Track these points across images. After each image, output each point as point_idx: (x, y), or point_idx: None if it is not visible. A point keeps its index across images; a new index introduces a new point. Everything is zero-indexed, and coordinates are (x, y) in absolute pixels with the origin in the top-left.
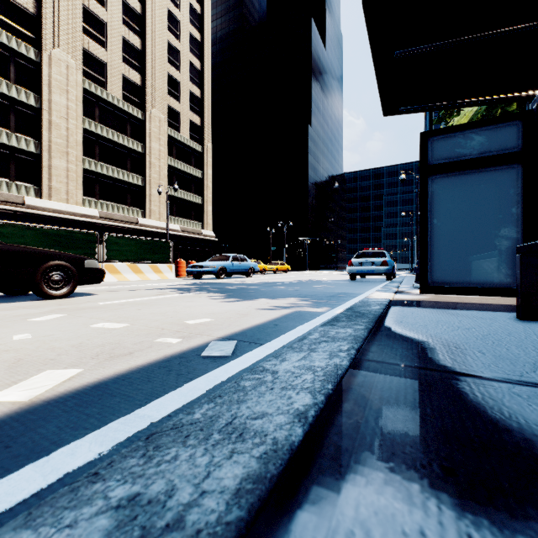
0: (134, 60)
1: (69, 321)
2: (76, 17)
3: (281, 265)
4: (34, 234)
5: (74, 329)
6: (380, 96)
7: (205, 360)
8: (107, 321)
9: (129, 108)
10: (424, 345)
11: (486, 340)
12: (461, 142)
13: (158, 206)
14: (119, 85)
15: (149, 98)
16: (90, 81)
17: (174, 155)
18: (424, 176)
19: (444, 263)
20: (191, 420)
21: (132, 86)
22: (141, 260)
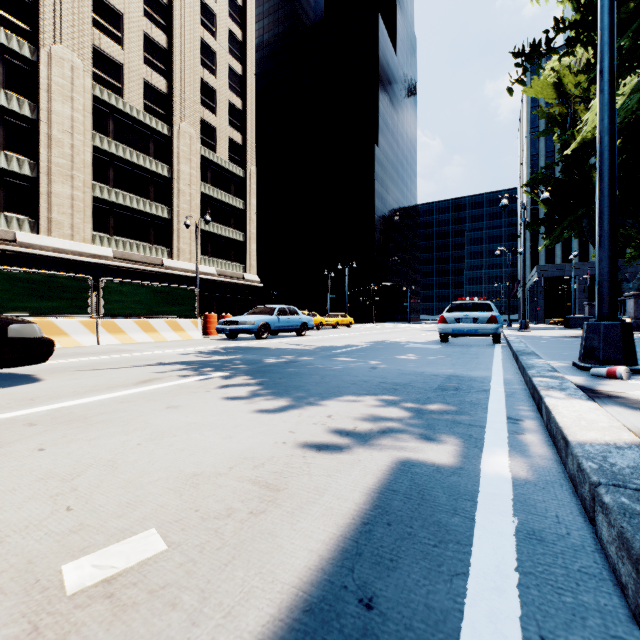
0: (159, 61)
1: None
2: (83, 5)
3: (342, 317)
4: None
5: None
6: None
7: None
8: None
9: (151, 121)
10: None
11: None
12: None
13: (188, 244)
14: (139, 92)
15: (177, 109)
16: (102, 86)
17: (209, 180)
18: None
19: None
20: None
21: (156, 94)
22: (155, 314)
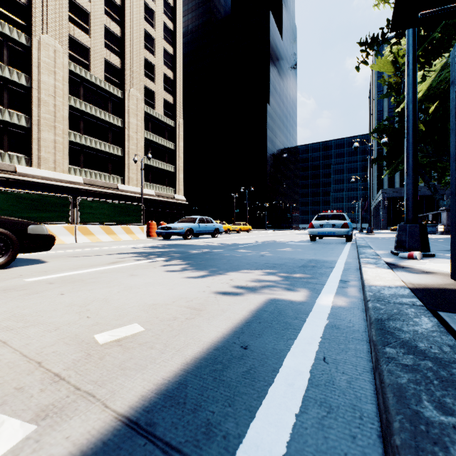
0: (115, 45)
1: None
2: (62, 7)
3: (243, 225)
4: (7, 198)
5: None
6: None
7: None
8: None
9: (110, 87)
10: None
11: None
12: None
13: (136, 174)
14: (101, 67)
15: (127, 79)
16: (75, 63)
17: (150, 129)
18: None
19: None
20: None
21: (113, 68)
22: (114, 222)
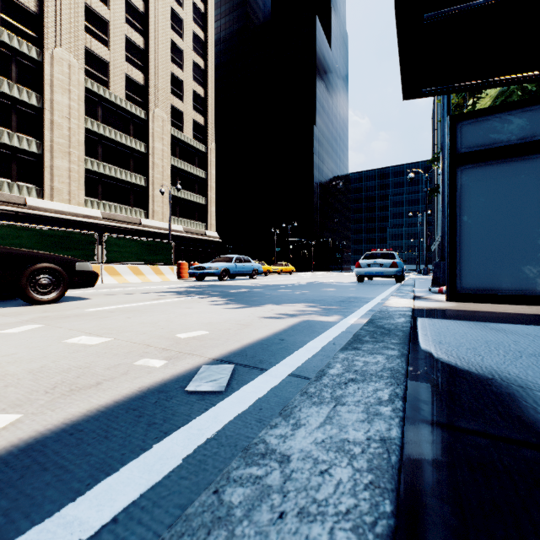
0: (137, 59)
1: (44, 334)
2: (78, 15)
3: (285, 266)
4: (31, 235)
5: (44, 346)
6: (401, 74)
7: (190, 396)
8: (87, 334)
9: (131, 107)
10: (495, 388)
11: None
12: (496, 126)
13: (161, 206)
14: (122, 84)
15: (152, 98)
16: (92, 80)
17: (177, 155)
18: (453, 166)
19: (476, 267)
20: None
21: (135, 85)
22: (142, 261)
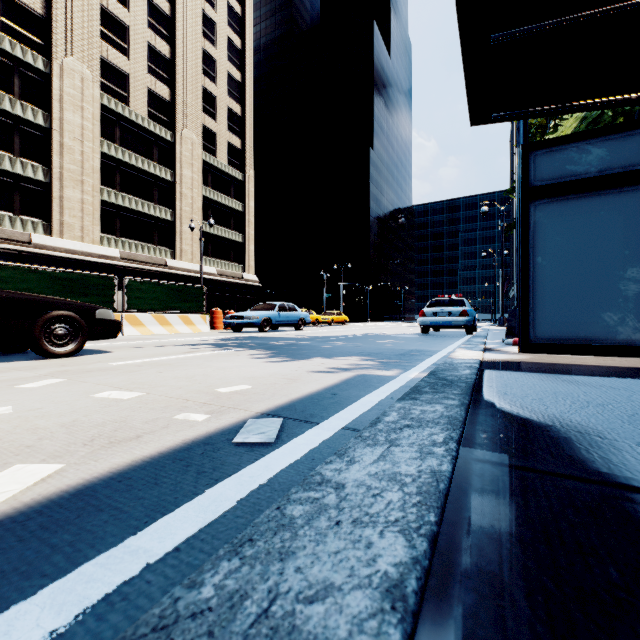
0: (162, 70)
1: (67, 388)
2: (92, 19)
3: (337, 315)
4: (40, 279)
5: (71, 400)
6: (468, 98)
7: (239, 448)
8: (116, 388)
9: (155, 127)
10: (553, 433)
11: (637, 423)
12: (573, 157)
13: (190, 245)
14: (144, 100)
15: (179, 116)
16: (109, 95)
17: (209, 184)
18: (525, 201)
19: (551, 313)
20: (193, 605)
21: (159, 101)
22: (169, 309)
